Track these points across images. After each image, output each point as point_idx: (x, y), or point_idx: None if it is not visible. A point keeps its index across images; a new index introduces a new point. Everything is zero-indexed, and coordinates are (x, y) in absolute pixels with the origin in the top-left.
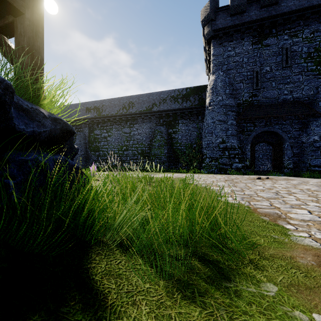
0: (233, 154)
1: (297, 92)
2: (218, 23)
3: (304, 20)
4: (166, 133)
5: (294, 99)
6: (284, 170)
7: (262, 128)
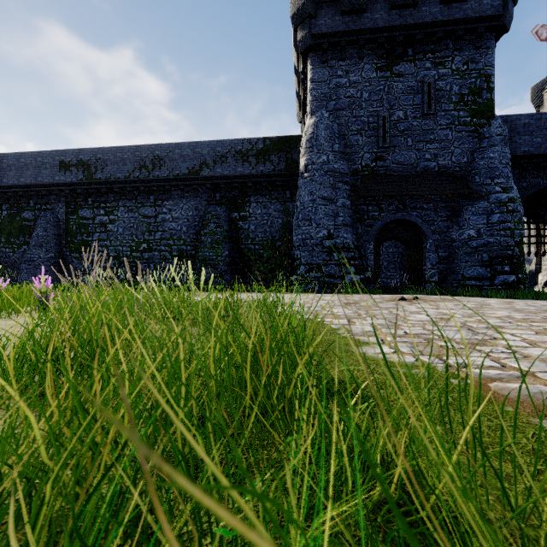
0: (347, 259)
1: (444, 157)
2: (321, 24)
3: (454, 40)
4: (226, 220)
5: (440, 168)
6: (425, 285)
7: (391, 215)
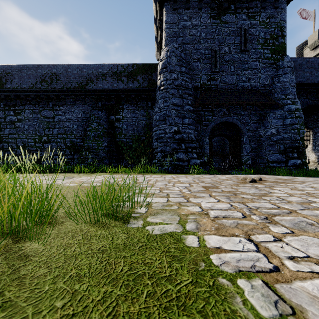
0: (191, 148)
1: (254, 80)
2: None
3: (261, 2)
4: (106, 120)
5: (252, 87)
6: (242, 166)
7: (220, 118)
